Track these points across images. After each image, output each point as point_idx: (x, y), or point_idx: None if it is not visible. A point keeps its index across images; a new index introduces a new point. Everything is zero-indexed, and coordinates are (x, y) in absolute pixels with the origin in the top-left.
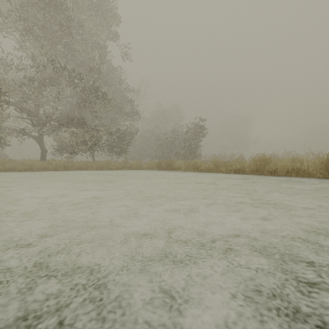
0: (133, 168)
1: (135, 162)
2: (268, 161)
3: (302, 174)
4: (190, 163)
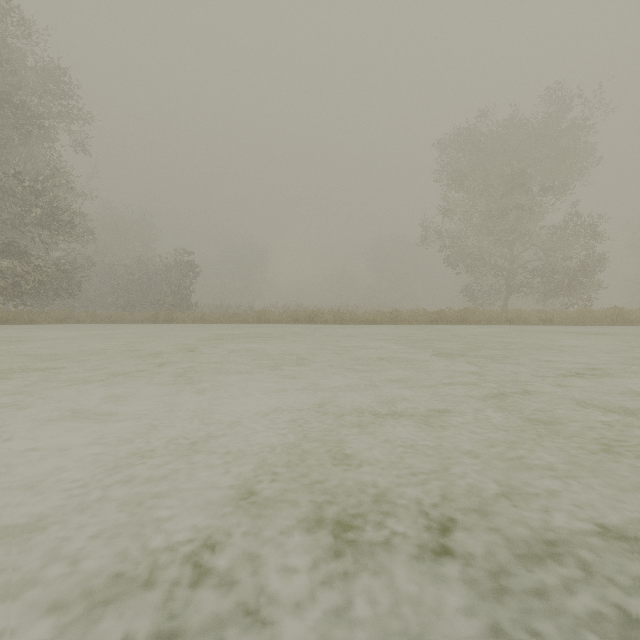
0: (111, 321)
1: (115, 313)
2: (265, 313)
3: (283, 322)
4: (195, 315)
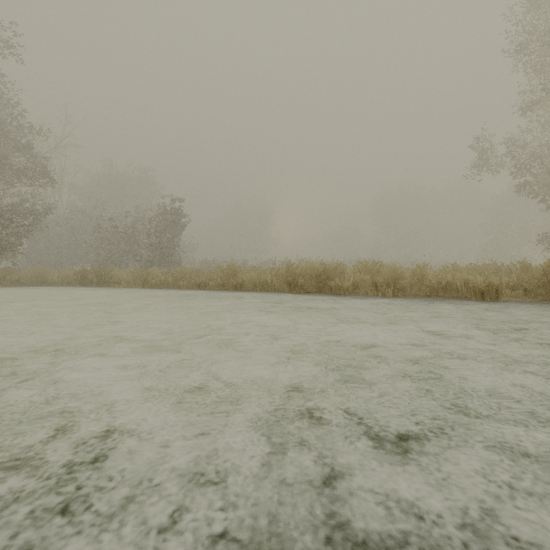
0: (24, 283)
1: (31, 271)
2: (236, 271)
3: (267, 287)
4: (143, 273)
